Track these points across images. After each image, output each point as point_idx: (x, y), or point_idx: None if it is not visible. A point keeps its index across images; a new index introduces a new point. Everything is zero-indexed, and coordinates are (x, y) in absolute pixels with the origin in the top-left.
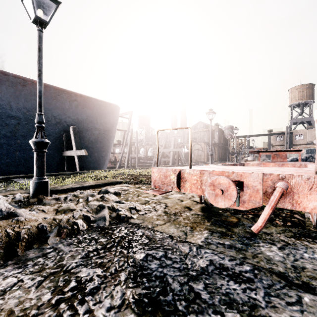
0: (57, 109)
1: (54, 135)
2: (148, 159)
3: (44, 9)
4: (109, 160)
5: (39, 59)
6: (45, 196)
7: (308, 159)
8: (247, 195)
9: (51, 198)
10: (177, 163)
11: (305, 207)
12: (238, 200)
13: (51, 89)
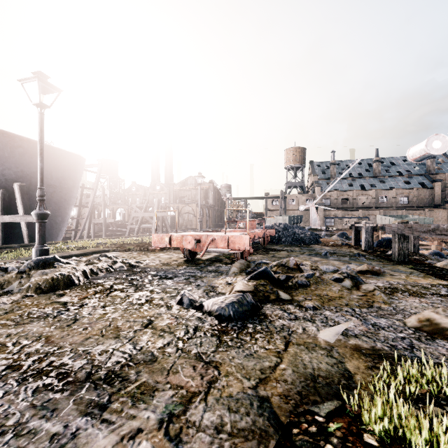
0: None
1: None
2: (119, 225)
3: (41, 89)
4: None
5: (42, 139)
6: None
7: (273, 226)
8: (202, 245)
9: None
10: (161, 231)
11: (220, 247)
12: (196, 246)
13: None
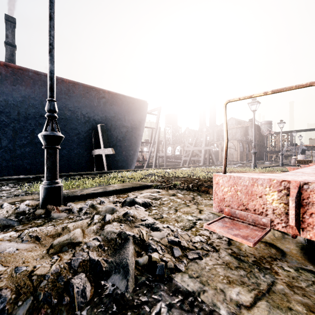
0: (86, 107)
1: (84, 134)
2: (176, 158)
3: None
4: (137, 159)
5: (50, 30)
6: (57, 205)
7: None
8: None
9: (63, 208)
10: (208, 163)
11: None
12: None
13: (80, 87)
